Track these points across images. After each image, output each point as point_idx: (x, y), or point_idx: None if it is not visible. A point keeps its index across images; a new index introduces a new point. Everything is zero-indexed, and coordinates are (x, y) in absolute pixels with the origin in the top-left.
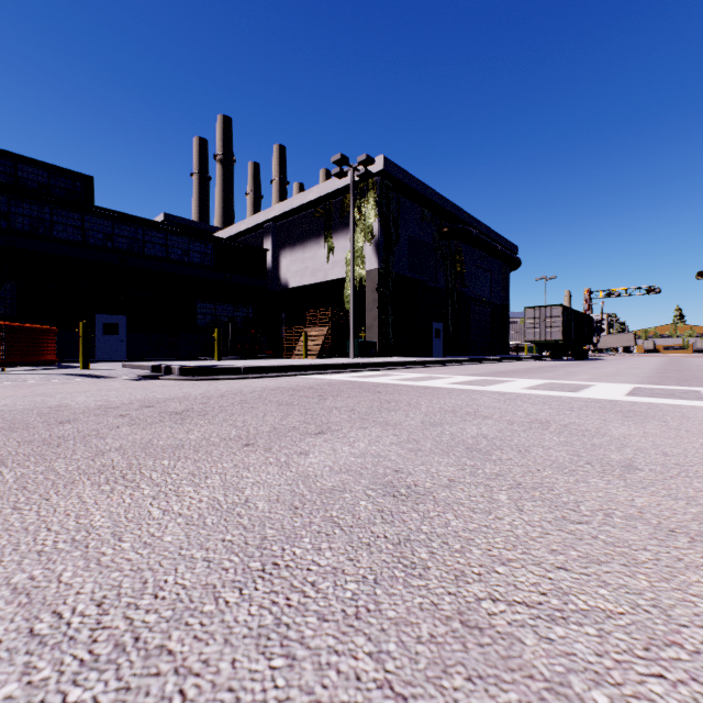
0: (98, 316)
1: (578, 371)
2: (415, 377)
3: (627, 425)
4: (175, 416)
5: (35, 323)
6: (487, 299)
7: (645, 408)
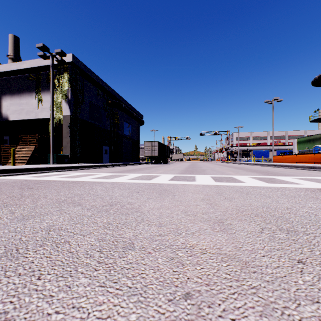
0: None
1: (160, 169)
2: (78, 175)
3: (156, 200)
4: None
5: None
6: (130, 137)
7: (172, 187)
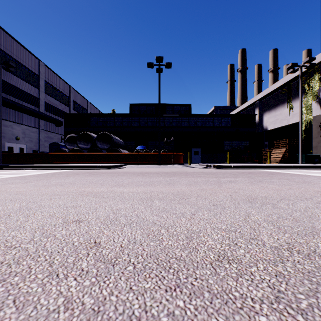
0: (192, 149)
1: None
2: (313, 172)
3: None
4: (206, 174)
5: (177, 152)
6: None
7: None
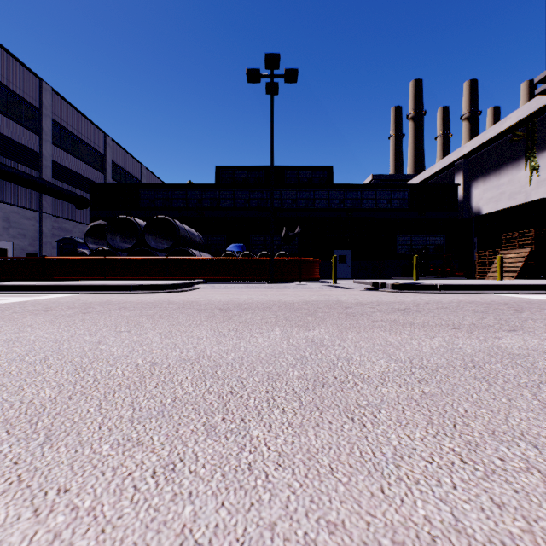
0: (335, 251)
1: None
2: None
3: None
4: (401, 311)
5: (307, 257)
6: None
7: None
